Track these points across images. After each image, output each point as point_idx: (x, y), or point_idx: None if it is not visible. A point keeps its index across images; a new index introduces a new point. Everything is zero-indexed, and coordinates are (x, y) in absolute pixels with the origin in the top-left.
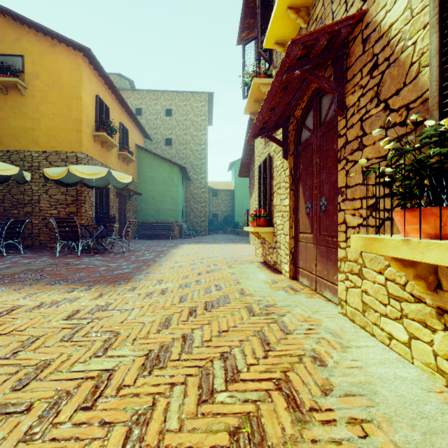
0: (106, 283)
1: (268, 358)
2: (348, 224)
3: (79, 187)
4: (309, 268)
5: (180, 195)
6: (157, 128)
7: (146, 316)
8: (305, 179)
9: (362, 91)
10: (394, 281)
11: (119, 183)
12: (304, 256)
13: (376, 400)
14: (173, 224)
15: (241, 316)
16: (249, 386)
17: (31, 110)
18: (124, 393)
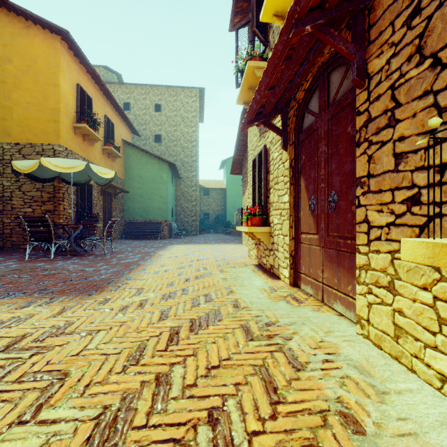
0: (73, 293)
1: (278, 418)
2: (372, 223)
3: (56, 183)
4: (314, 274)
5: (170, 193)
6: (146, 124)
7: (113, 342)
8: (309, 171)
9: (393, 50)
10: None
11: (101, 179)
12: (307, 260)
13: None
14: (162, 223)
15: (236, 340)
16: None
17: (2, 98)
18: None
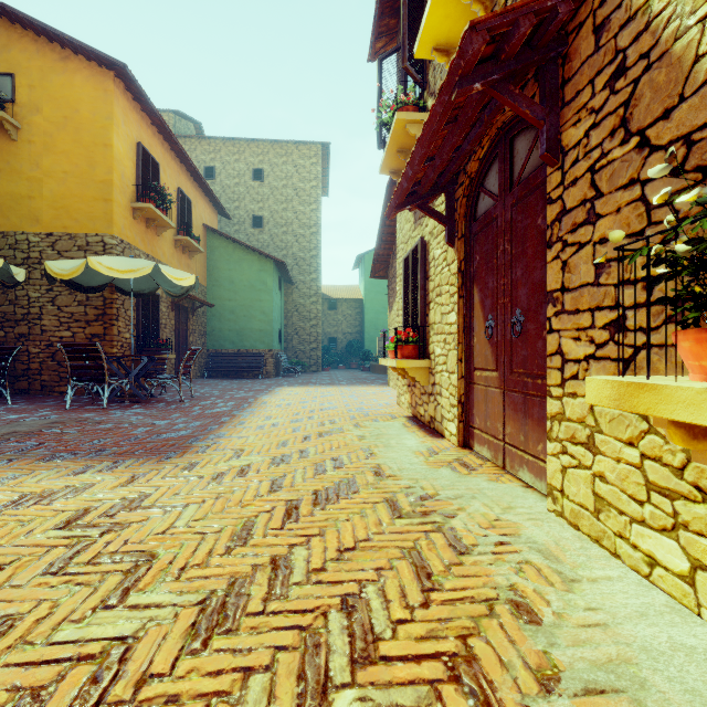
0: (144, 455)
1: (430, 606)
2: (567, 355)
3: (108, 293)
4: (492, 429)
5: (277, 308)
6: (240, 199)
7: (209, 519)
8: (485, 279)
9: (593, 118)
10: (659, 459)
11: (174, 287)
12: (482, 409)
13: (648, 703)
14: (265, 354)
15: (379, 517)
16: (397, 673)
17: (28, 166)
18: (150, 693)
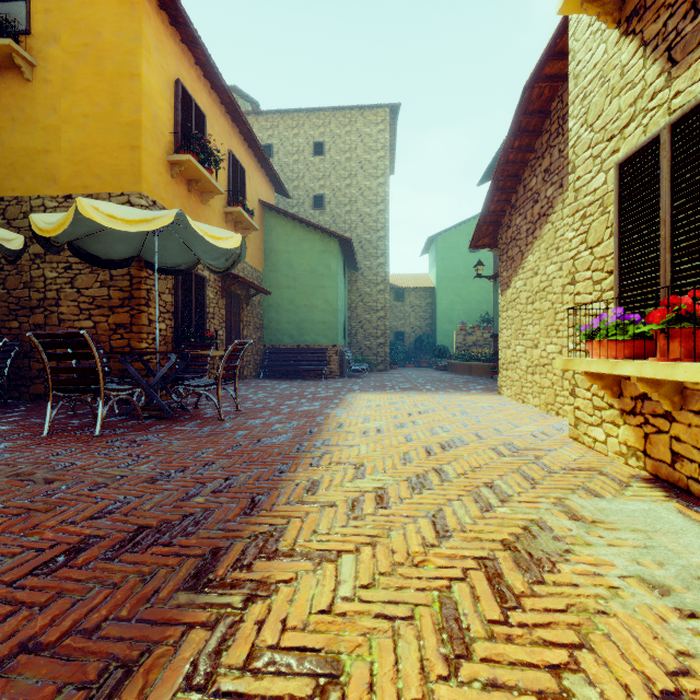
0: None
1: None
2: None
3: (135, 269)
4: None
5: (341, 296)
6: (299, 178)
7: None
8: None
9: None
10: None
11: (217, 259)
12: None
13: None
14: (328, 350)
15: None
16: None
17: (44, 112)
18: None
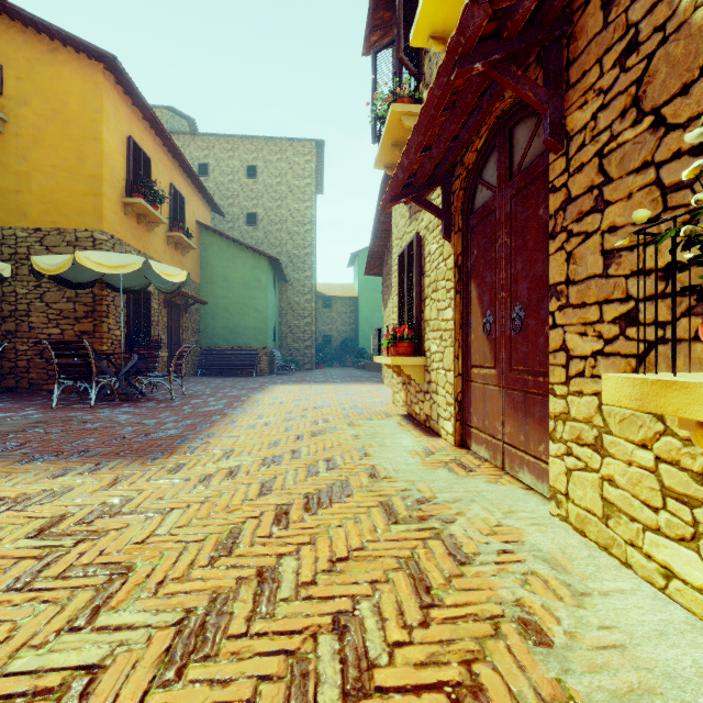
0: (129, 456)
1: (430, 625)
2: (572, 351)
3: (98, 289)
4: (491, 429)
5: (271, 305)
6: (234, 196)
7: (193, 526)
8: (483, 273)
9: (602, 99)
10: (677, 463)
11: (166, 284)
12: (480, 407)
13: None
14: (258, 352)
15: (373, 523)
16: None
17: (15, 159)
18: None
